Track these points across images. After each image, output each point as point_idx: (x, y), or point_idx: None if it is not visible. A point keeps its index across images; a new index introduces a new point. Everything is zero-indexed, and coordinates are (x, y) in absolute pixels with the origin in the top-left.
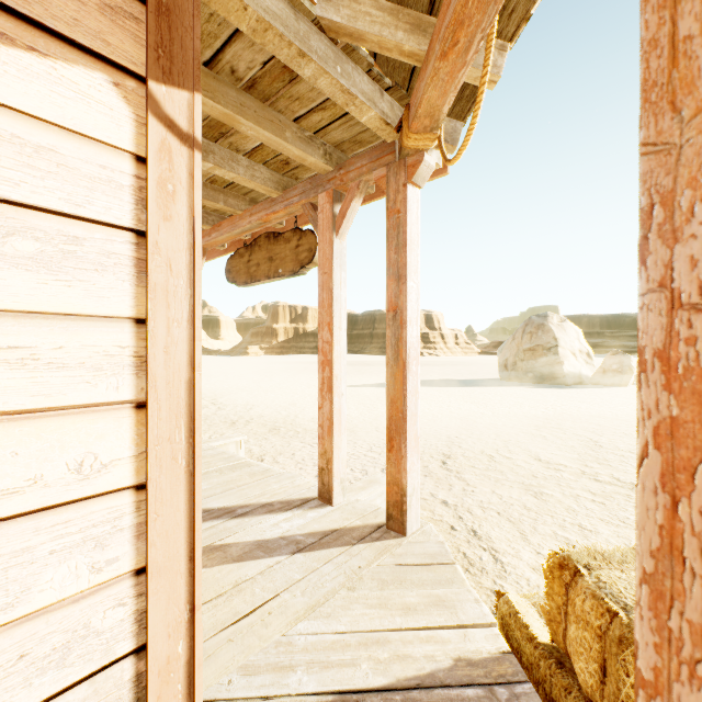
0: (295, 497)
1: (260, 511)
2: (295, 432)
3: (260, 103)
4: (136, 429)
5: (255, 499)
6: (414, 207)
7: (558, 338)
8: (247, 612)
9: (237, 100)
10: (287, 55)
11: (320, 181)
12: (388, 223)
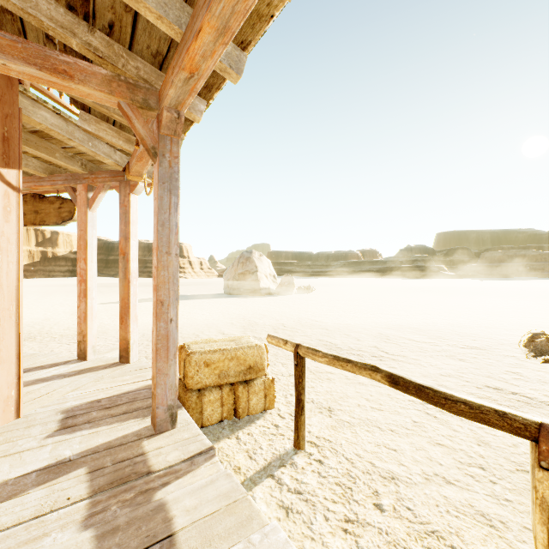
0: (60, 361)
1: (35, 370)
2: (52, 338)
3: (39, 138)
4: None
5: (29, 366)
6: (135, 205)
7: (258, 266)
8: (38, 397)
9: (24, 137)
10: (62, 138)
11: (79, 177)
12: (121, 210)
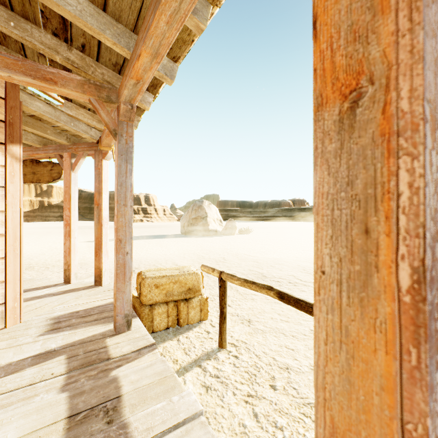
0: (51, 284)
1: (32, 290)
2: (46, 268)
3: (35, 120)
4: (2, 242)
5: (28, 287)
6: (106, 168)
7: (208, 212)
8: (34, 309)
9: (24, 120)
10: (51, 120)
11: (65, 147)
12: (95, 172)
